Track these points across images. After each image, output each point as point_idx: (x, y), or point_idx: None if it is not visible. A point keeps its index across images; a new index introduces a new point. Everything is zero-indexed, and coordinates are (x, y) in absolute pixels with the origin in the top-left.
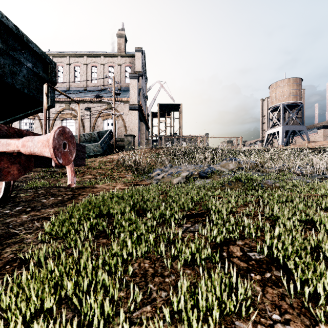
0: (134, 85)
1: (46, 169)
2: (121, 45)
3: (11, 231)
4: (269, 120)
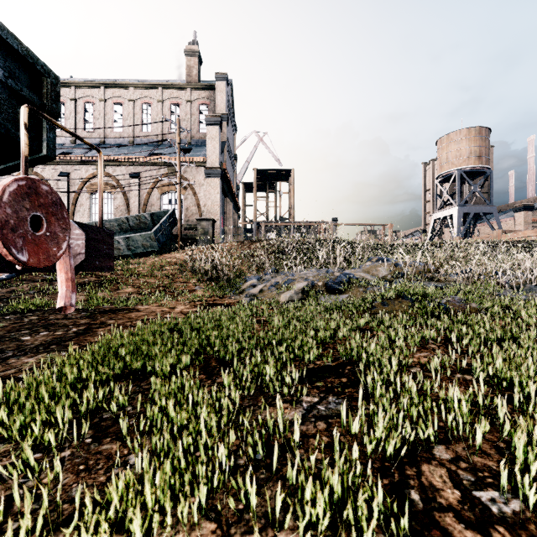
0: (213, 135)
1: (52, 276)
2: (192, 70)
3: None
4: (436, 197)
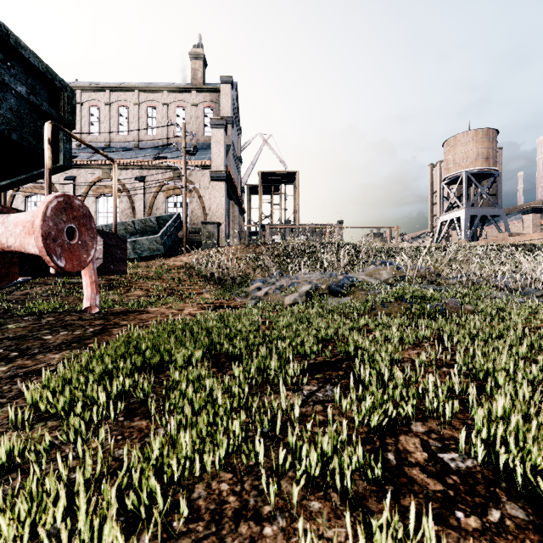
0: (218, 138)
1: (63, 280)
2: (197, 73)
3: None
4: (443, 199)
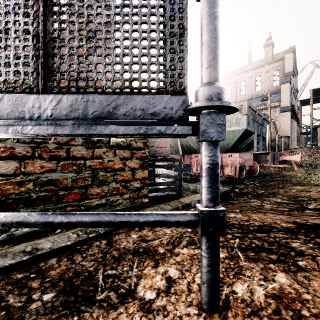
0: (285, 89)
1: None
2: (268, 54)
3: (283, 180)
4: None
